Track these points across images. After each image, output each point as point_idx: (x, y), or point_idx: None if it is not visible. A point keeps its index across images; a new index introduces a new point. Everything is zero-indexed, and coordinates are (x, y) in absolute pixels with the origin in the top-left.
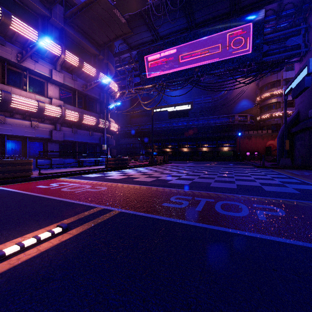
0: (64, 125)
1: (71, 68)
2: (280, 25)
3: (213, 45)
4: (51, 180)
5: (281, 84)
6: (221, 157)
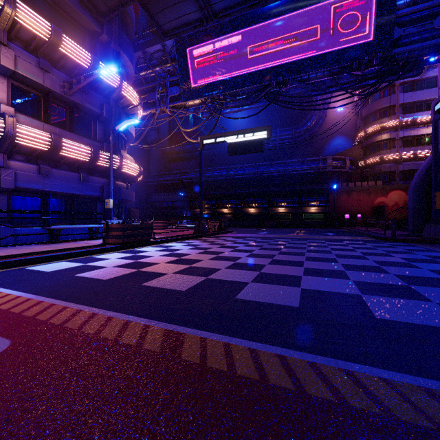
0: (19, 158)
1: (36, 45)
2: None
3: (306, 27)
4: None
5: (396, 112)
6: (306, 221)
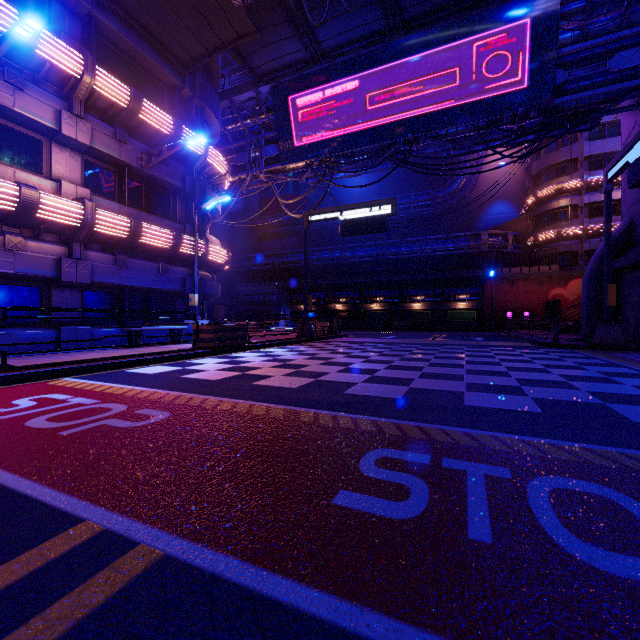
0: (94, 247)
1: (113, 113)
2: (593, 26)
3: (442, 70)
4: (31, 386)
5: (579, 168)
6: (451, 322)
